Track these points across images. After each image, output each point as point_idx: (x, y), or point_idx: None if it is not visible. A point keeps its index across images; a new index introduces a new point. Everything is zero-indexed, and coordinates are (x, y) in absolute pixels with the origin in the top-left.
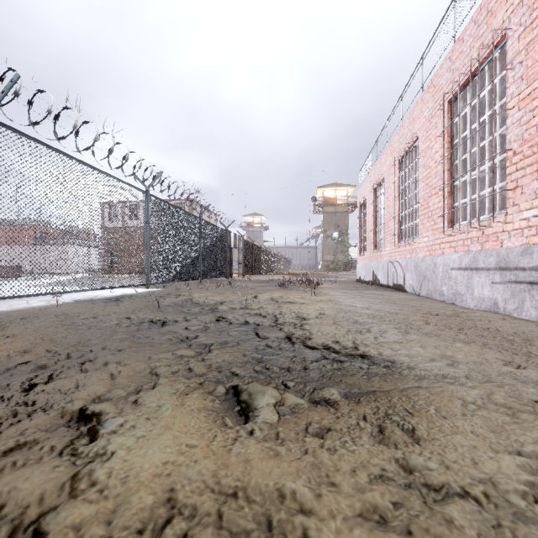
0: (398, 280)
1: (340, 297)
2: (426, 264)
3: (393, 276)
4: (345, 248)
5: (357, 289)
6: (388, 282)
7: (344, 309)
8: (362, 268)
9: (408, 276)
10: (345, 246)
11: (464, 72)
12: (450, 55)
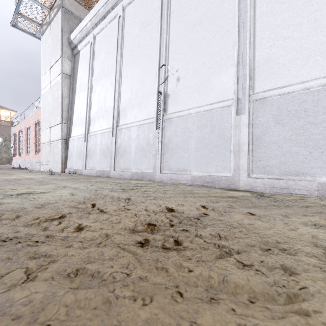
0: (26, 166)
1: (1, 170)
2: (31, 161)
3: (25, 165)
4: (9, 149)
5: (9, 169)
6: (24, 167)
7: (1, 171)
8: (15, 162)
9: (28, 165)
10: (9, 148)
11: (37, 121)
12: (35, 113)
